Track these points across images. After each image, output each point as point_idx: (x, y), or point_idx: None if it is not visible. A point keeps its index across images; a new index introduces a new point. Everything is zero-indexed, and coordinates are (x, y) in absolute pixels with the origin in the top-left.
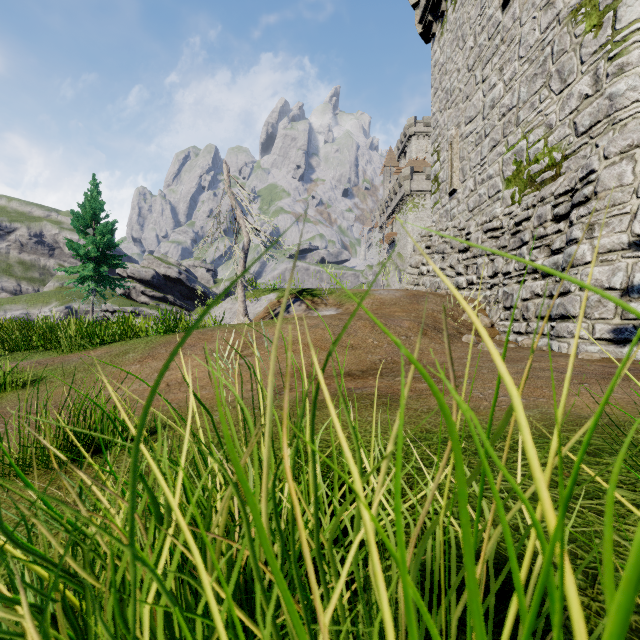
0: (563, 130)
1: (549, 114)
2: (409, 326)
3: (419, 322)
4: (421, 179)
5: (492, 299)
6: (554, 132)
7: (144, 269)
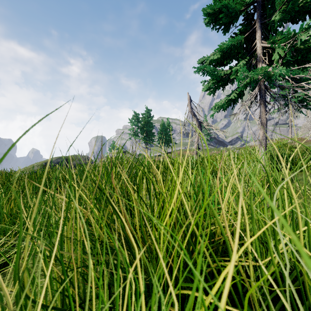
0: None
1: None
2: None
3: None
4: None
5: None
6: None
7: None
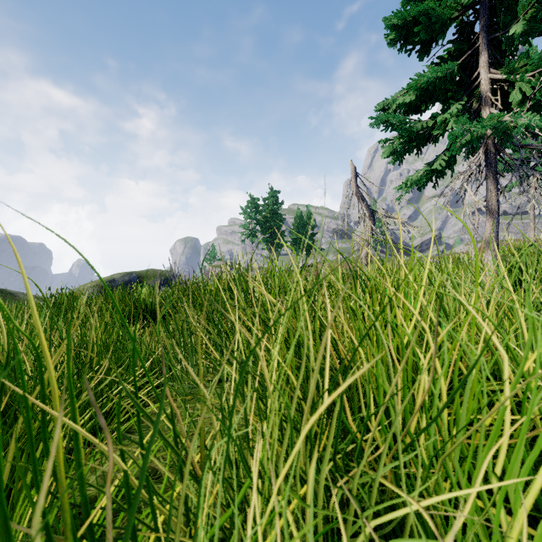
0: None
1: None
2: None
3: None
4: None
5: None
6: None
7: None
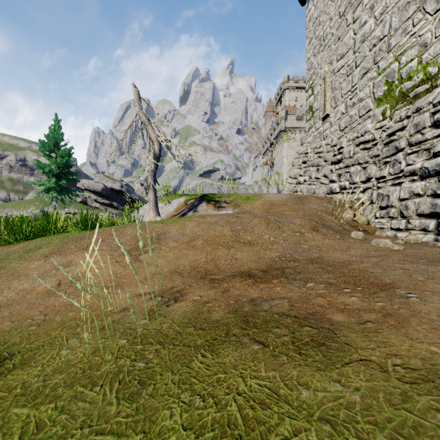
0: (439, 45)
1: (423, 34)
2: (301, 223)
3: (309, 219)
4: (293, 119)
5: (366, 200)
6: (429, 49)
7: (96, 184)
